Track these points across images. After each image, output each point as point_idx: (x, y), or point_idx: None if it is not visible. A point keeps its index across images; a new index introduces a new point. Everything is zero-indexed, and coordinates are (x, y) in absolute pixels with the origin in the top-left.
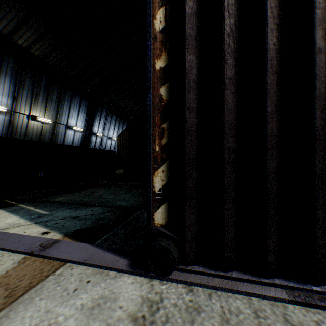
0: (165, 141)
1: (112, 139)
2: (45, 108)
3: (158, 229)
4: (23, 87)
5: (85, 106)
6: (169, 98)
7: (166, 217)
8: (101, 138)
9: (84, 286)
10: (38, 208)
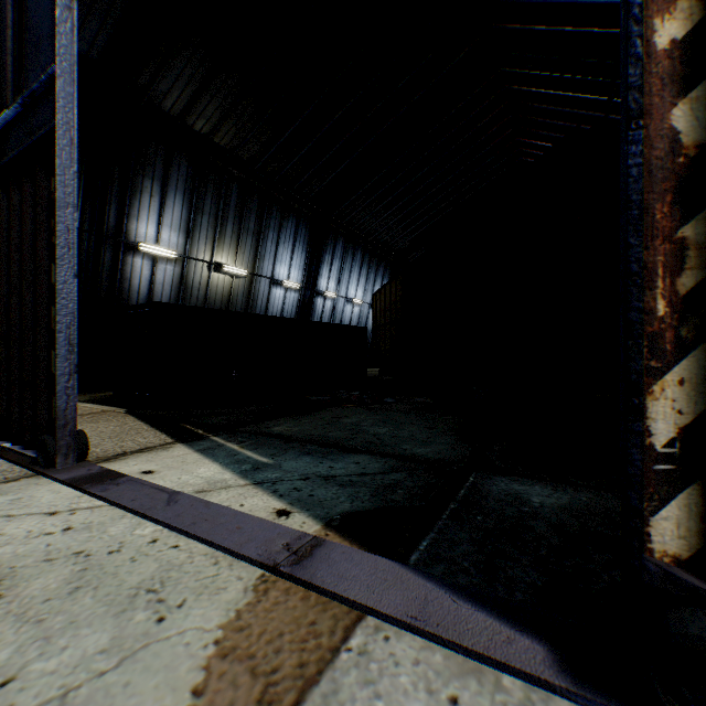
0: (687, 284)
1: (354, 302)
2: (235, 247)
3: (672, 575)
4: (201, 210)
5: (305, 238)
6: (702, 137)
7: (691, 535)
8: (333, 302)
9: None
10: (247, 447)
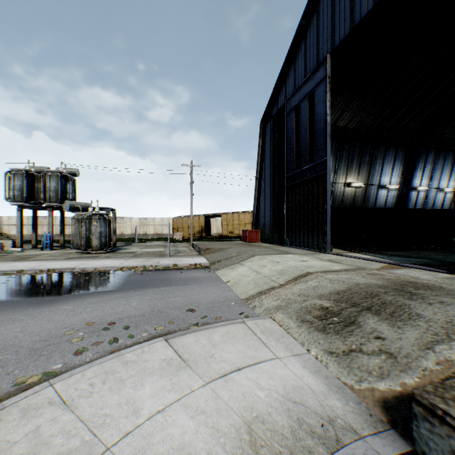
0: None
1: (445, 191)
2: (357, 173)
3: None
4: (341, 160)
5: (401, 157)
6: None
7: None
8: (425, 193)
9: (421, 272)
10: (376, 255)
